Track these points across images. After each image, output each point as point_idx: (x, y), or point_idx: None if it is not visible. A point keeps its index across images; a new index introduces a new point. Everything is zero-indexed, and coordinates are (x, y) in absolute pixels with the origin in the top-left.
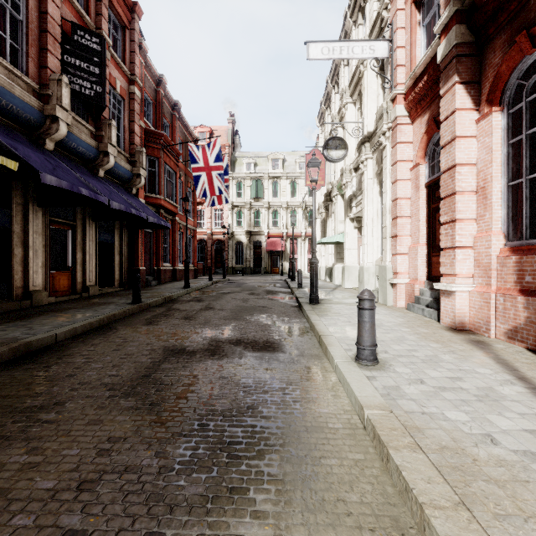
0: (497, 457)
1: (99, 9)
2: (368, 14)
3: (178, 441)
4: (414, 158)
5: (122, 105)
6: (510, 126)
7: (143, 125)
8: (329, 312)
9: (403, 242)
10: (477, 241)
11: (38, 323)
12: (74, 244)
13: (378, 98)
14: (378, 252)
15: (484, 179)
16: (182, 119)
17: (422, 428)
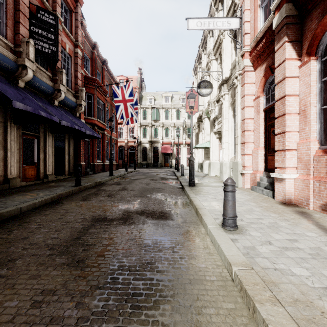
0: None
1: None
2: (225, 3)
3: (94, 293)
4: (256, 93)
5: (70, 60)
6: (322, 69)
7: (83, 73)
8: (202, 192)
9: (249, 147)
10: (300, 146)
11: (10, 200)
12: (38, 148)
13: (232, 56)
14: (232, 153)
15: (304, 105)
16: (108, 70)
17: (277, 282)
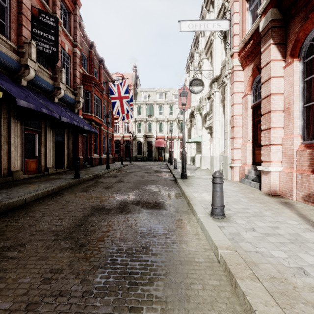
0: (309, 285)
1: (54, 1)
2: (216, 5)
3: (97, 272)
4: (244, 91)
5: (69, 60)
6: (305, 70)
7: (82, 71)
8: (193, 184)
9: (237, 141)
10: (284, 141)
11: (15, 191)
12: (39, 142)
13: (222, 55)
14: (222, 147)
15: (288, 103)
16: (105, 68)
17: (257, 263)
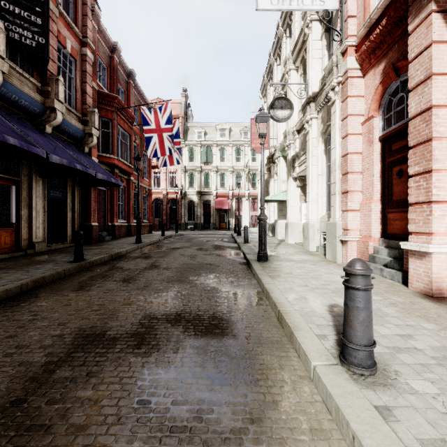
0: None
1: None
2: None
3: None
4: (365, 112)
5: (74, 66)
6: None
7: (96, 87)
8: (281, 272)
9: (354, 198)
10: None
11: None
12: (18, 200)
13: (323, 59)
14: (323, 209)
15: None
16: (137, 87)
17: None
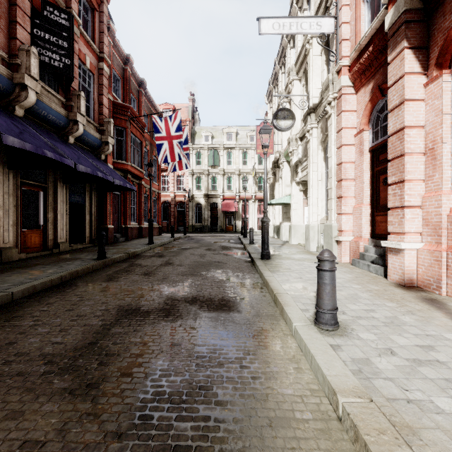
0: None
1: None
2: None
3: (110, 448)
4: (358, 125)
5: (92, 80)
6: None
7: (111, 98)
8: (280, 268)
9: (347, 202)
10: (426, 201)
11: None
12: (45, 204)
13: (323, 73)
14: (323, 212)
15: (433, 141)
16: (147, 95)
17: (415, 427)
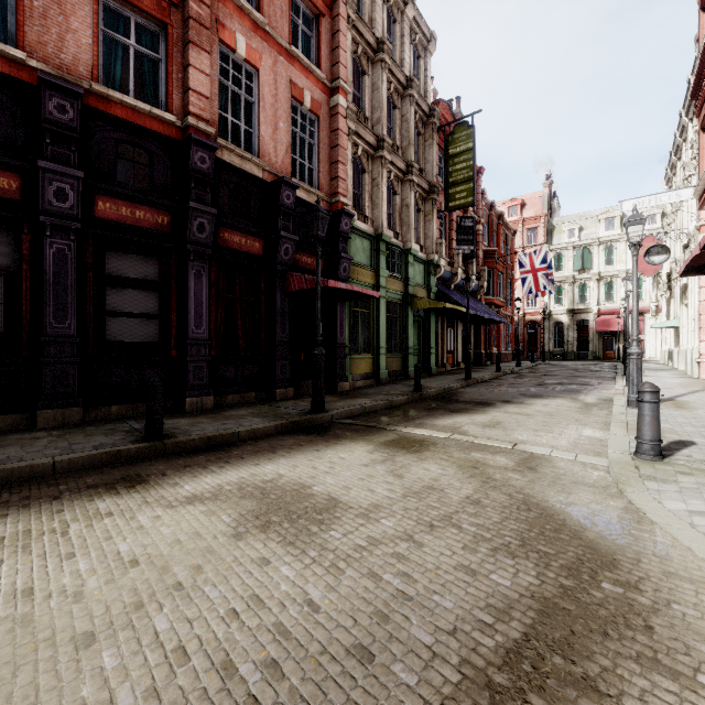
0: None
1: None
2: None
3: (558, 391)
4: None
5: None
6: None
7: (483, 248)
8: None
9: None
10: None
11: None
12: (453, 337)
13: None
14: None
15: None
16: (504, 222)
17: None
